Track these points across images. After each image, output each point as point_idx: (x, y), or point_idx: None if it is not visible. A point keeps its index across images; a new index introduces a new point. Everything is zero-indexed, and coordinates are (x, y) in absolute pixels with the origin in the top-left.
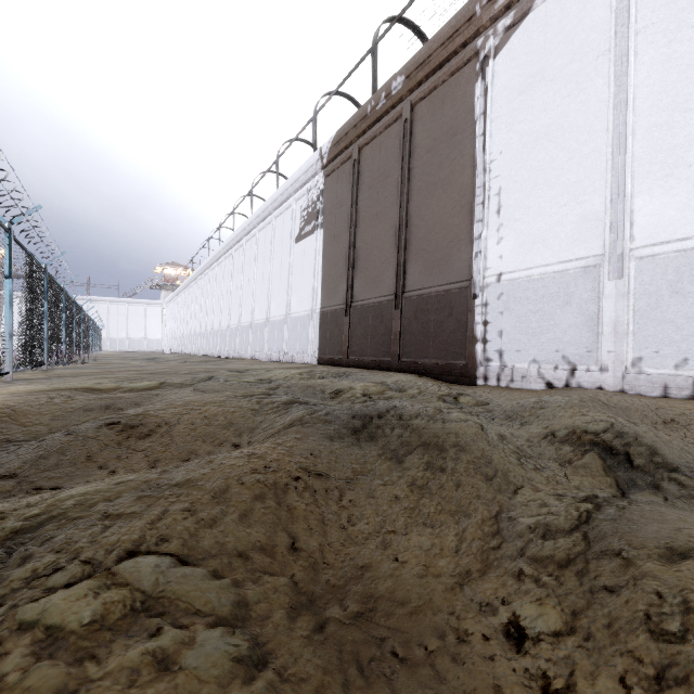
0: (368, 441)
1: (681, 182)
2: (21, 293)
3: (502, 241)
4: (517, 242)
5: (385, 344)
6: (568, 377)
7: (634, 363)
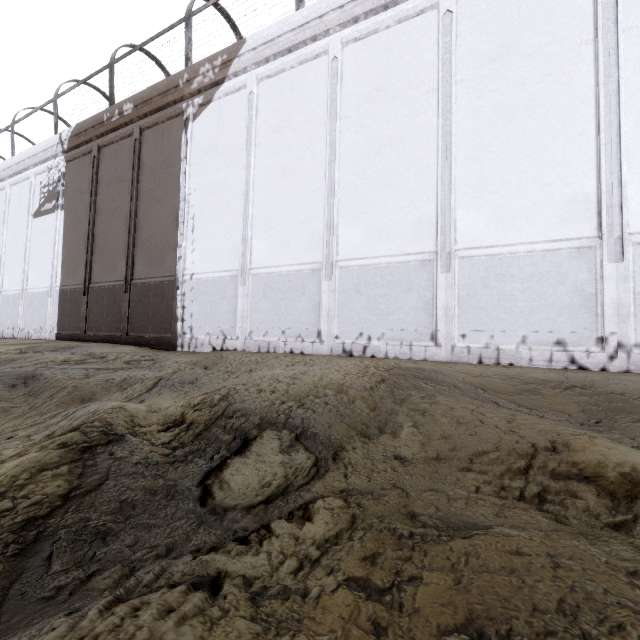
0: (21, 389)
1: (269, 236)
2: None
3: (195, 251)
4: (202, 254)
5: (117, 321)
6: (223, 344)
7: (250, 334)
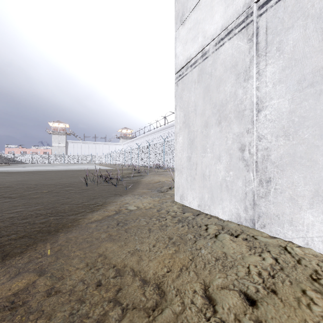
0: None
1: None
2: (73, 141)
3: None
4: None
5: None
6: None
7: None
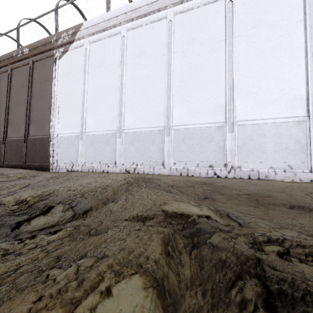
0: None
1: (94, 117)
2: None
3: (59, 123)
4: (63, 124)
5: (20, 157)
6: (72, 168)
7: (84, 163)
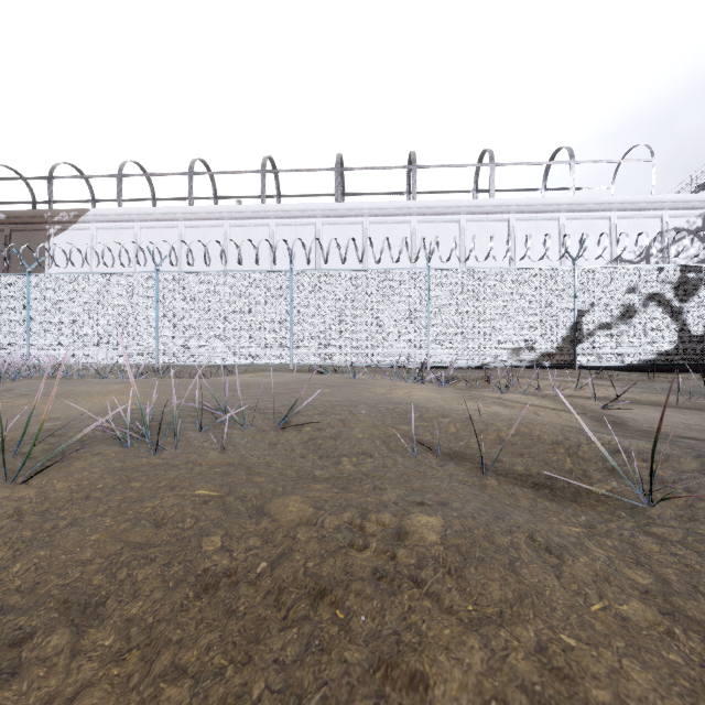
0: None
1: None
2: None
3: None
4: None
5: None
6: None
7: None
